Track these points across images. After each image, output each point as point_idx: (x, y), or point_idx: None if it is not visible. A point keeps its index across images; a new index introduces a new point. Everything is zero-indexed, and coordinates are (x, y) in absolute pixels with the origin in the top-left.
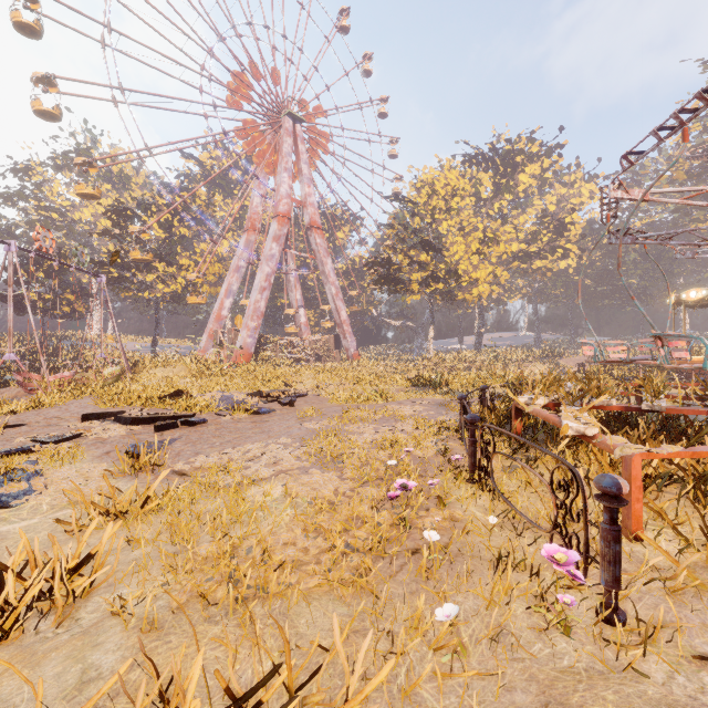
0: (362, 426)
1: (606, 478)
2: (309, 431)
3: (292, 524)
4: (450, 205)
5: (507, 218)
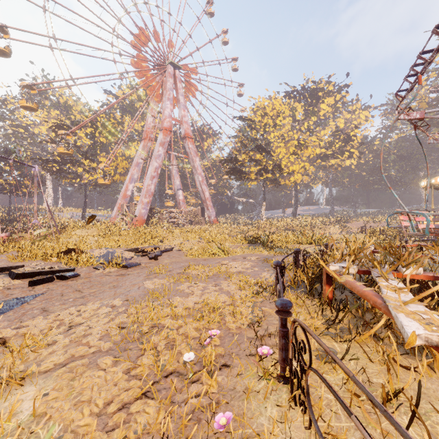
0: (193, 285)
1: None
2: (144, 291)
3: None
4: (276, 122)
5: (313, 132)
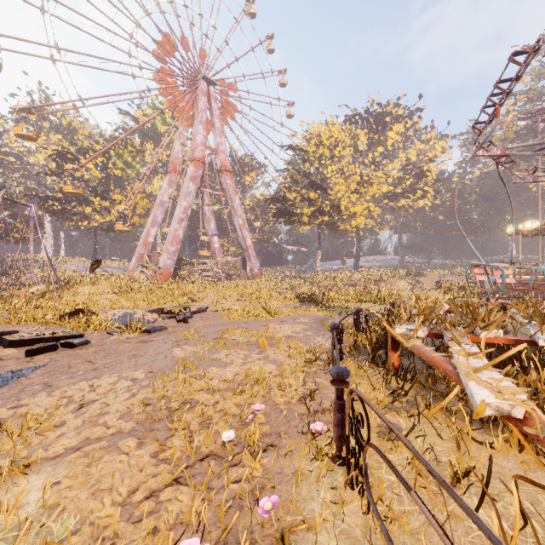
0: (232, 353)
1: None
2: (172, 361)
3: None
4: (334, 153)
5: (378, 165)
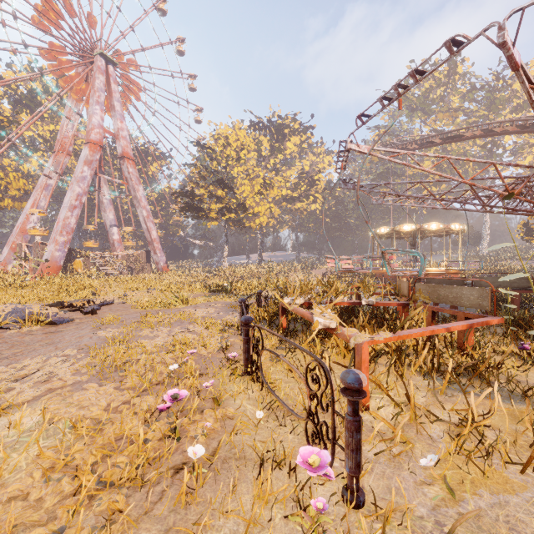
0: (157, 330)
1: (350, 374)
2: (100, 340)
3: (34, 465)
4: (240, 155)
5: (279, 171)
